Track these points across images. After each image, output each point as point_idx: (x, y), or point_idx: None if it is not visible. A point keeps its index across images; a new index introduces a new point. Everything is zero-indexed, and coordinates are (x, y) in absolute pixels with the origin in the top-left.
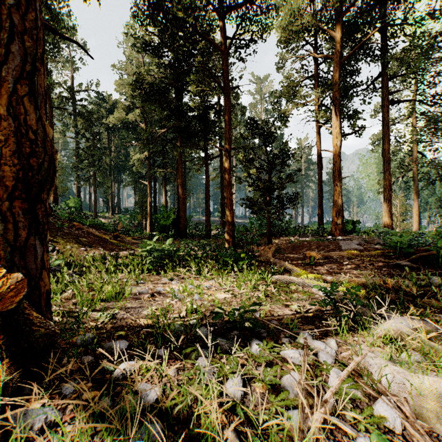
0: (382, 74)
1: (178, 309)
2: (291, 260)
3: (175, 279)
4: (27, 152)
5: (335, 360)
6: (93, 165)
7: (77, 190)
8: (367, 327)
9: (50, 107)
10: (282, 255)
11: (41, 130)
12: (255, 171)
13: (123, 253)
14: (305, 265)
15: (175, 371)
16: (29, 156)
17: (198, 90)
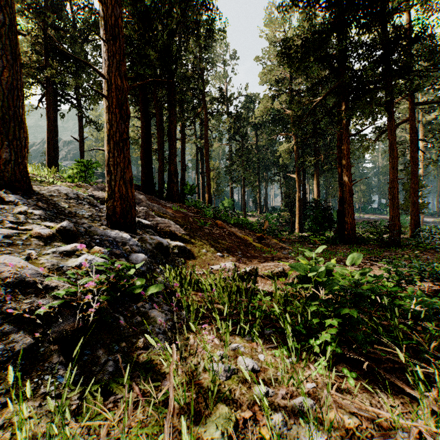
0: None
1: None
2: None
3: None
4: None
5: None
6: (242, 165)
7: (230, 191)
8: None
9: (206, 113)
10: None
11: None
12: None
13: (267, 265)
14: None
15: None
16: None
17: None
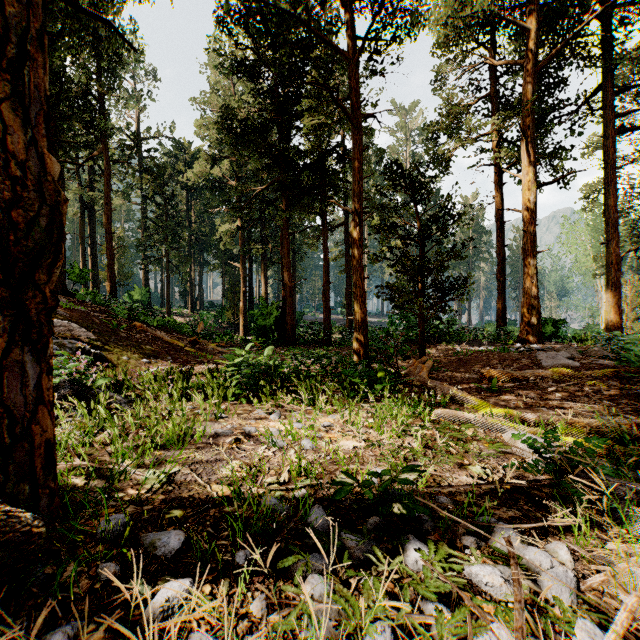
0: (603, 87)
1: (277, 467)
2: (458, 383)
3: (274, 411)
4: (6, 199)
5: (576, 595)
6: (165, 241)
7: (144, 277)
8: (625, 520)
9: (106, 160)
10: (443, 373)
11: (35, 161)
12: (400, 243)
13: (203, 368)
14: (483, 391)
15: (262, 606)
16: (10, 206)
17: (312, 123)
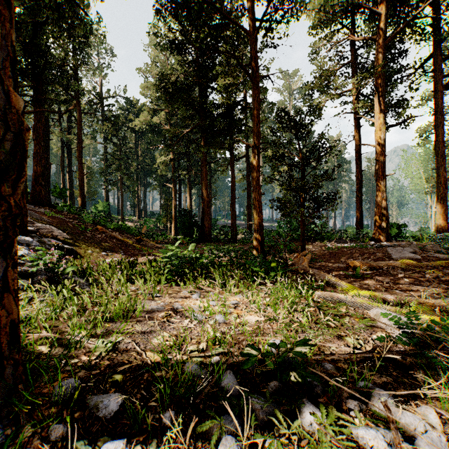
0: (434, 55)
1: (197, 337)
2: (330, 270)
3: (196, 292)
4: None
5: None
6: (120, 169)
7: (105, 194)
8: None
9: (78, 112)
10: (318, 263)
11: (1, 96)
12: (287, 169)
13: (145, 259)
14: (350, 277)
15: None
16: None
17: (223, 83)
